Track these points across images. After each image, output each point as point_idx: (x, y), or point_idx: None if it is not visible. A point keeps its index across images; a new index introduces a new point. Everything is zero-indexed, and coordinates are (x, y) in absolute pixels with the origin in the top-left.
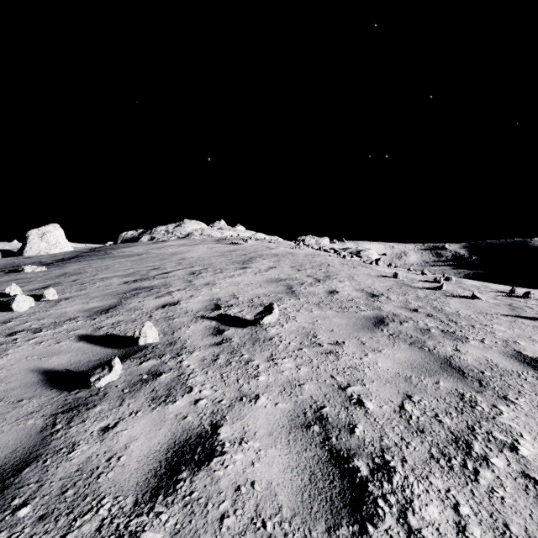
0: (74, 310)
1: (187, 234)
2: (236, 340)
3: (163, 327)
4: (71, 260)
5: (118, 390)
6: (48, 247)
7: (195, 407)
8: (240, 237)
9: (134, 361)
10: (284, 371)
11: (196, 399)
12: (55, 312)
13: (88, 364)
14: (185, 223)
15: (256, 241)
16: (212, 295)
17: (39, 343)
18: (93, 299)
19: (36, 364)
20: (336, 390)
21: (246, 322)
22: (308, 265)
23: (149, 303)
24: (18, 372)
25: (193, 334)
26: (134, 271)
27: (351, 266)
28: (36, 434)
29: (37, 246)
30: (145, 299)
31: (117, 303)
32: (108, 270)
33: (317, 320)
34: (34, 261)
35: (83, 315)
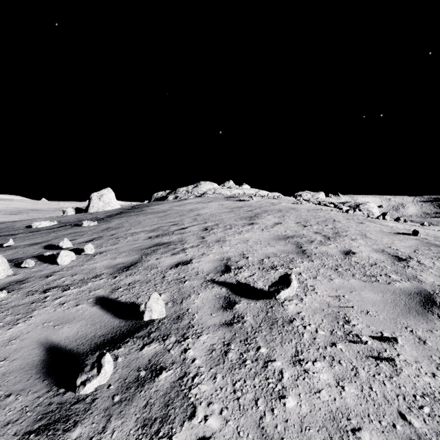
0: (102, 266)
1: (202, 193)
2: (249, 320)
3: (173, 292)
4: (116, 216)
5: (108, 395)
6: (104, 206)
7: None
8: (246, 194)
9: (136, 342)
10: (321, 391)
11: (198, 438)
12: (88, 267)
13: (92, 341)
14: (201, 184)
15: (260, 198)
16: (222, 254)
17: (61, 304)
18: (120, 254)
19: (47, 334)
20: None
21: (259, 291)
22: (312, 220)
23: (164, 260)
24: (27, 345)
25: (202, 306)
26: (158, 226)
27: (358, 222)
28: None
29: (97, 205)
30: (162, 256)
31: (138, 260)
32: (139, 225)
33: (343, 295)
34: (92, 217)
35: (107, 272)
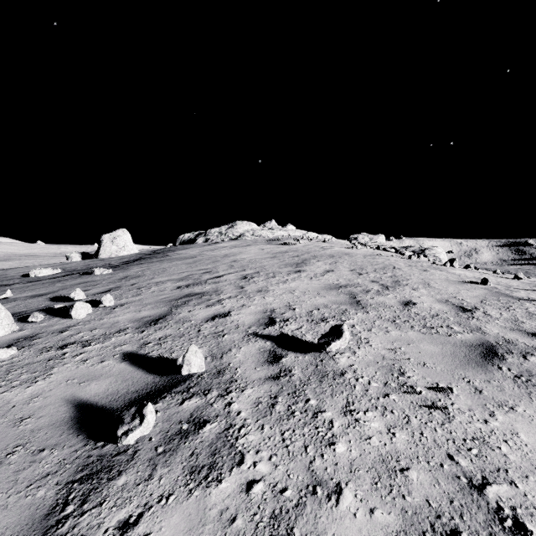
0: (125, 319)
1: (238, 235)
2: (297, 374)
3: (211, 347)
4: (134, 262)
5: (150, 447)
6: (118, 250)
7: (247, 498)
8: (292, 237)
9: (175, 397)
10: (371, 438)
11: (248, 481)
12: (108, 321)
13: (125, 397)
14: (237, 224)
15: (309, 241)
16: (265, 305)
17: (84, 361)
18: (146, 307)
19: (73, 391)
20: (467, 490)
21: (307, 344)
22: (369, 267)
23: (198, 313)
24: (52, 402)
25: (245, 360)
26: (187, 274)
27: (422, 269)
28: (40, 519)
29: (109, 249)
30: (195, 308)
31: (167, 313)
32: (164, 273)
33: (400, 347)
34: (104, 264)
35: (133, 326)
